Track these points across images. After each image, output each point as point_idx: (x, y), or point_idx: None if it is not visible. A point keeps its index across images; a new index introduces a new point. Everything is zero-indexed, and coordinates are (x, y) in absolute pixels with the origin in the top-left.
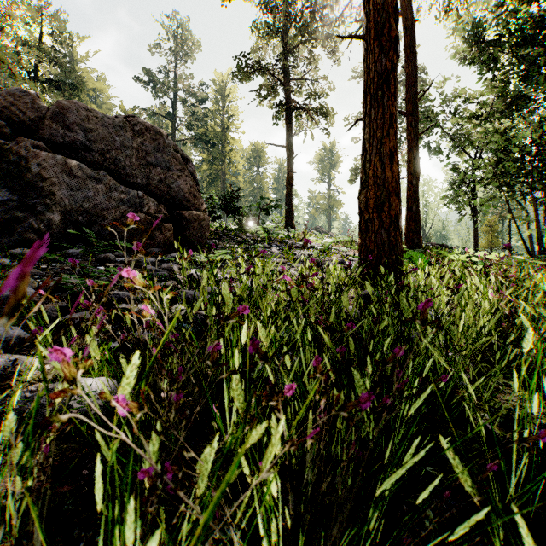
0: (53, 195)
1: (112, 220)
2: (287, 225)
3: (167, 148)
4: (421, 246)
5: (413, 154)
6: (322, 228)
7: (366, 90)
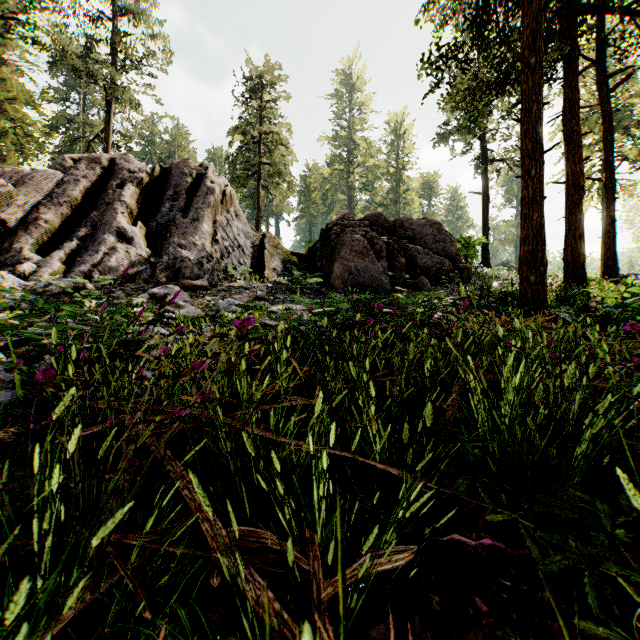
0: (416, 263)
1: (434, 271)
2: (484, 264)
3: (442, 231)
4: (617, 277)
5: (609, 210)
6: (510, 262)
7: (567, 207)
